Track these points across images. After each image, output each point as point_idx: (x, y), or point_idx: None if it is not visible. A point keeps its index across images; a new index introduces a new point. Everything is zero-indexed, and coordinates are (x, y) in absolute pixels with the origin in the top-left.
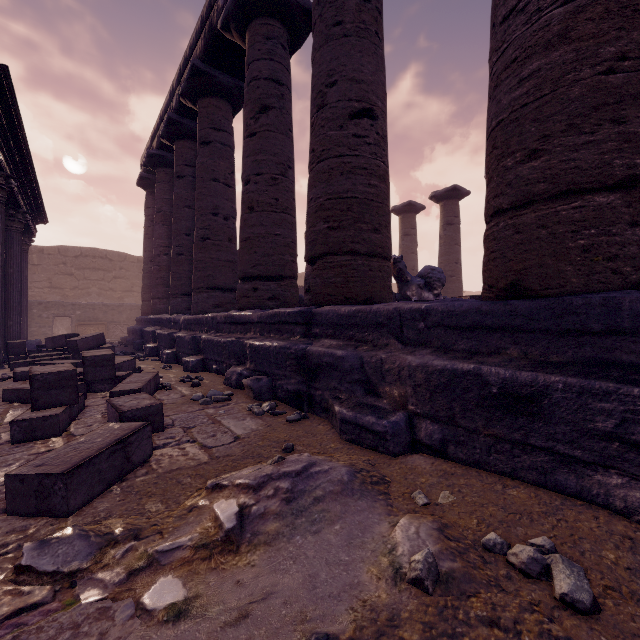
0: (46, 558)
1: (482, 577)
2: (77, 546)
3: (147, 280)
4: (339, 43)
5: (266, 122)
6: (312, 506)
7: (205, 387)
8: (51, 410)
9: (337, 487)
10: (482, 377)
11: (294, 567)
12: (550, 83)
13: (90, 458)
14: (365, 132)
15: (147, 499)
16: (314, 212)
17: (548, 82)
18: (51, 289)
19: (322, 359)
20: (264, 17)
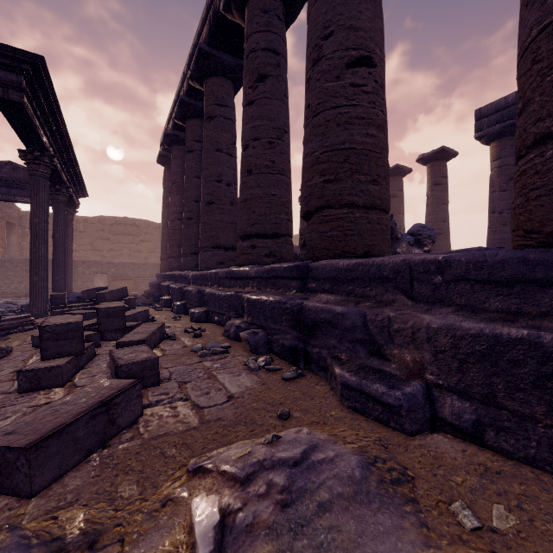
0: None
1: None
2: None
3: (165, 242)
4: None
5: (263, 90)
6: (316, 518)
7: (206, 338)
8: (58, 360)
9: (347, 488)
10: (543, 348)
11: None
12: None
13: (63, 426)
14: (363, 81)
15: (123, 477)
16: (310, 166)
17: None
18: (93, 251)
19: (319, 315)
20: None
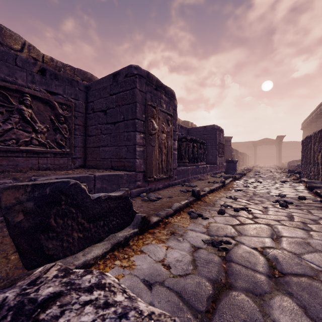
0: None
1: None
2: None
3: None
4: None
5: None
6: None
7: None
8: None
9: None
10: None
11: None
12: None
13: None
14: None
15: None
16: None
17: None
18: None
19: None
20: (320, 118)
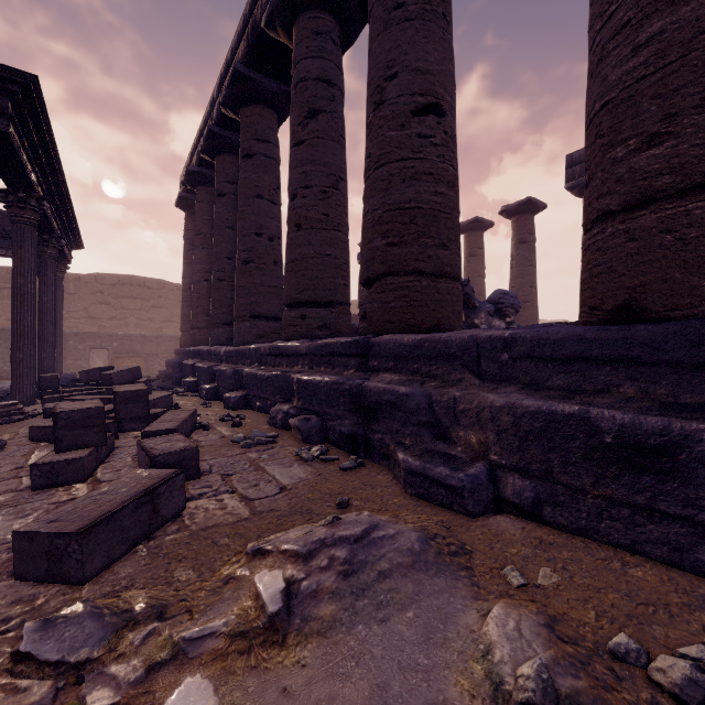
0: (49, 643)
1: (619, 704)
2: (88, 628)
3: (186, 309)
4: (400, 29)
5: (315, 128)
6: (376, 583)
7: (247, 427)
8: (76, 452)
9: (407, 558)
10: (590, 422)
11: (357, 671)
12: (678, 47)
13: (111, 513)
14: (431, 131)
15: (177, 564)
16: (371, 226)
17: (675, 46)
18: (88, 319)
19: (382, 397)
20: (313, 10)
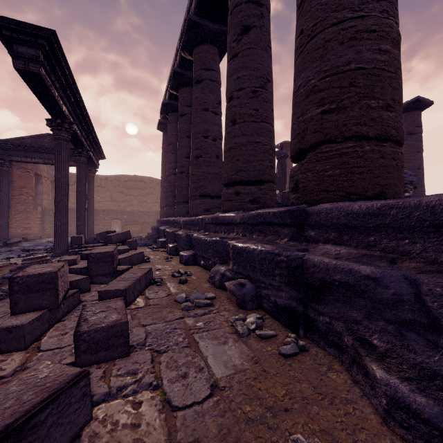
0: None
1: None
2: None
3: (163, 194)
4: None
5: (247, 41)
6: None
7: (191, 284)
8: (26, 316)
9: None
10: None
11: None
12: None
13: None
14: None
15: None
16: (303, 98)
17: None
18: (111, 202)
19: (331, 275)
20: None
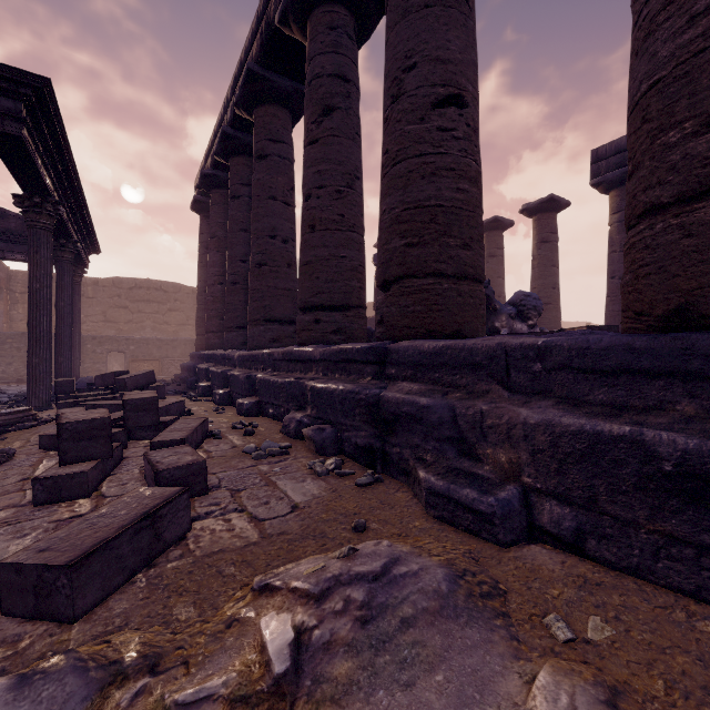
0: (24, 705)
1: None
2: (69, 685)
3: (201, 312)
4: (419, 16)
5: (330, 126)
6: (399, 634)
7: (259, 436)
8: (80, 465)
9: (433, 602)
10: (645, 446)
11: None
12: None
13: (106, 541)
14: (452, 124)
15: (177, 598)
16: (388, 226)
17: None
18: (106, 323)
19: (400, 408)
20: (327, 4)
